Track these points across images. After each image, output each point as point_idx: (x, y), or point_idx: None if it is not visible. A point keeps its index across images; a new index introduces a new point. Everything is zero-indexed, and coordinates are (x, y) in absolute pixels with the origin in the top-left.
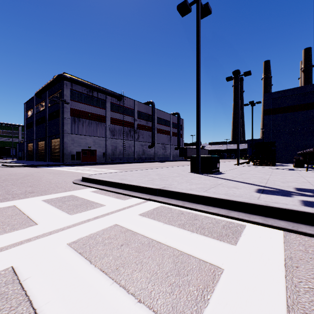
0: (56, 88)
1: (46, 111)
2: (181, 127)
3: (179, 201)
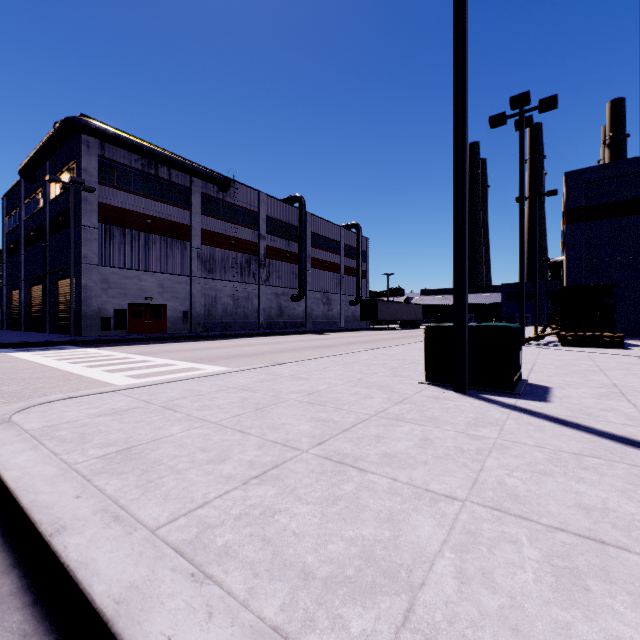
0: (66, 155)
1: (45, 211)
2: (364, 257)
3: None
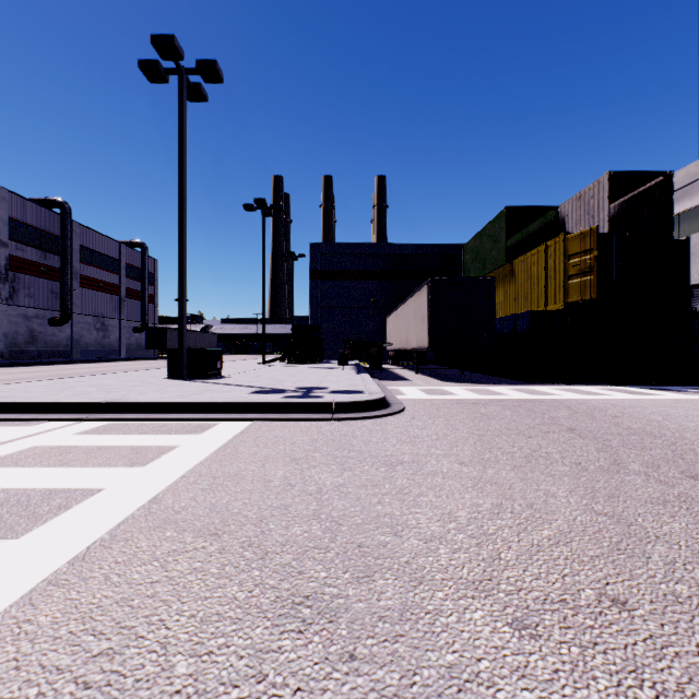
0: None
1: None
2: (153, 279)
3: (141, 414)
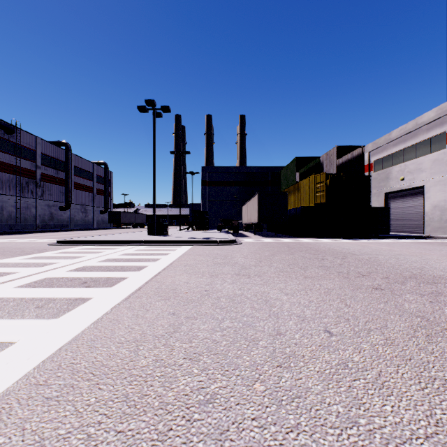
0: None
1: None
2: (110, 183)
3: (156, 244)
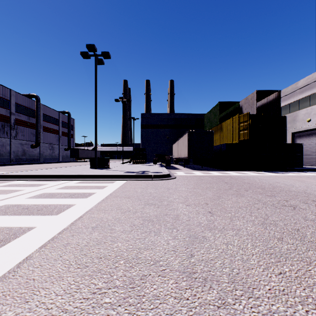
0: None
1: None
2: (72, 127)
3: (90, 179)
